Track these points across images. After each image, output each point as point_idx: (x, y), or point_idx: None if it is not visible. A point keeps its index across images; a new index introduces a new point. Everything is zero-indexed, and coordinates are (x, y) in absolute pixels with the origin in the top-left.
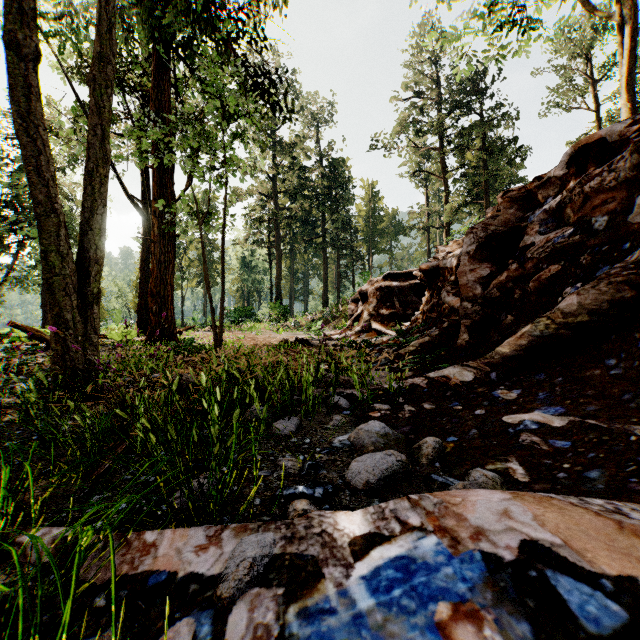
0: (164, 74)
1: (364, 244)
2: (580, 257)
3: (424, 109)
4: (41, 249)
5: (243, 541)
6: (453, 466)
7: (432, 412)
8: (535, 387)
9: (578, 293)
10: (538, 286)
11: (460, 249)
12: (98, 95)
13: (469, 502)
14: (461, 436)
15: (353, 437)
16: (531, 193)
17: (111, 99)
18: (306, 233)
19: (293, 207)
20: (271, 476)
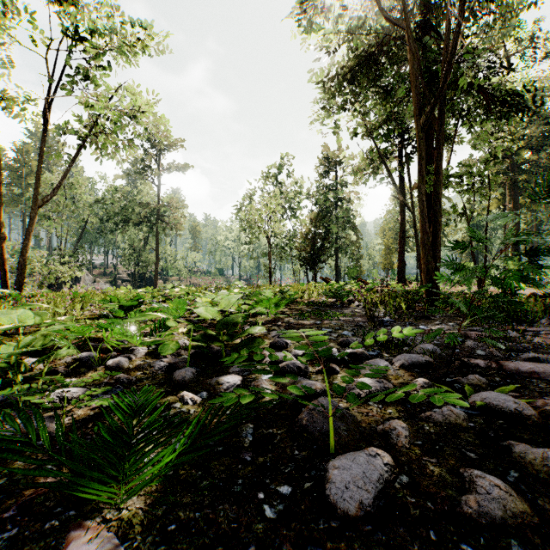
0: (430, 126)
1: None
2: None
3: None
4: (425, 255)
5: (538, 328)
6: None
7: None
8: None
9: None
10: None
11: None
12: (436, 189)
13: None
14: None
15: None
16: None
17: (441, 188)
18: None
19: (534, 158)
20: None
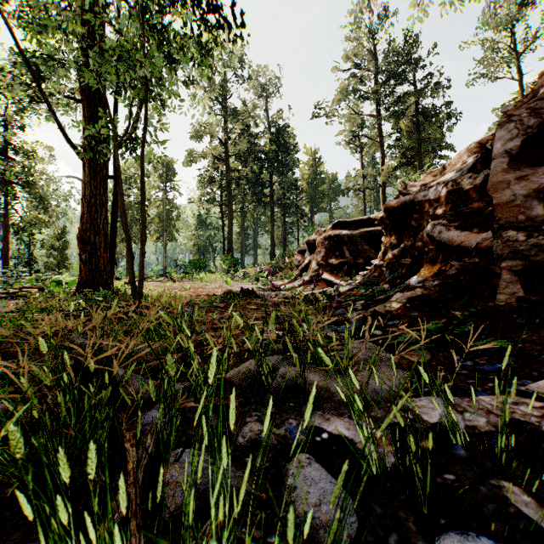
0: None
1: (307, 204)
2: None
3: (362, 79)
4: None
5: None
6: None
7: None
8: None
9: None
10: None
11: (450, 173)
12: None
13: None
14: None
15: None
16: None
17: None
18: (255, 193)
19: (244, 170)
20: None
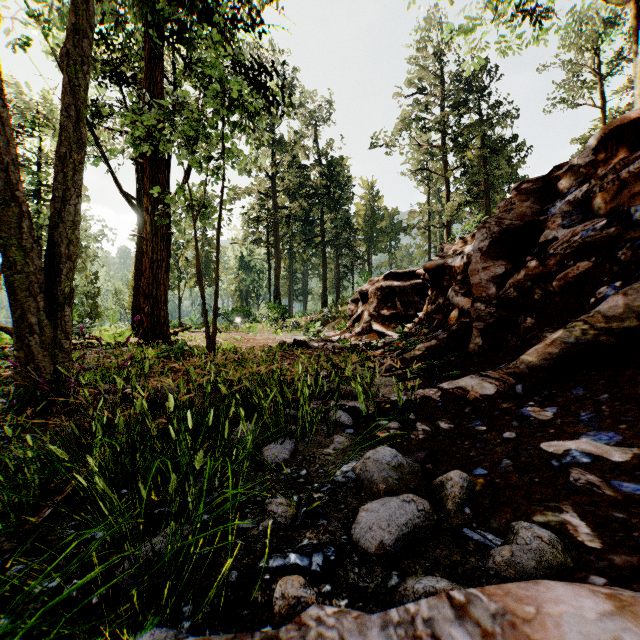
0: (157, 65)
1: (363, 244)
2: (616, 252)
3: (424, 107)
4: (0, 243)
5: None
6: (488, 514)
7: (451, 433)
8: (574, 405)
9: (624, 293)
10: (563, 285)
11: (468, 246)
12: (72, 72)
13: (549, 617)
14: (491, 468)
15: (359, 468)
16: (549, 184)
17: (87, 78)
18: (305, 232)
19: (292, 206)
20: (256, 529)
